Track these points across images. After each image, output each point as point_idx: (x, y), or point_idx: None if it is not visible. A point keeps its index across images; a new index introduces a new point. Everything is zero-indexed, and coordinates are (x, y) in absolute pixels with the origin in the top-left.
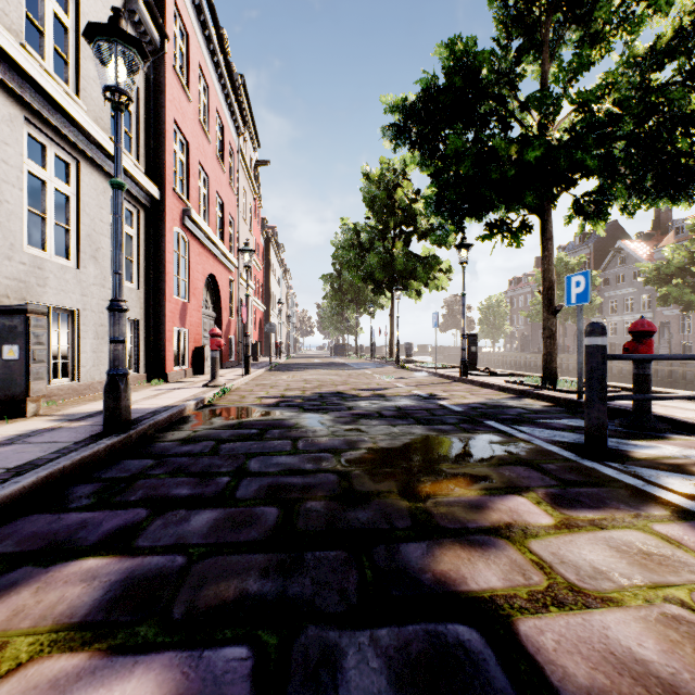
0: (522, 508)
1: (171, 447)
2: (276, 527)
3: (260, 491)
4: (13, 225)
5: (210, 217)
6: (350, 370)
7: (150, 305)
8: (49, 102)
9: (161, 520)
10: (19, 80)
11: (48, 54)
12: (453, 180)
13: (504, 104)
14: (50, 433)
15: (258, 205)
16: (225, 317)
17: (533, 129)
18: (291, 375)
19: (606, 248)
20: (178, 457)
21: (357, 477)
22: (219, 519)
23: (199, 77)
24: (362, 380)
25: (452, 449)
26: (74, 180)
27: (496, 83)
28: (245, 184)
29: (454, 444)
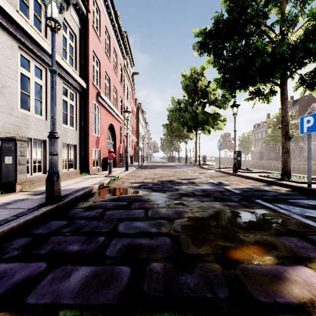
0: (315, 281)
1: (79, 212)
2: (127, 288)
3: (121, 250)
4: (12, 98)
5: (110, 97)
6: (176, 169)
7: (81, 138)
8: (30, 39)
9: (51, 274)
10: (14, 27)
11: (31, 17)
12: (232, 68)
13: (260, 27)
14: (20, 202)
15: (134, 93)
16: (117, 144)
17: (278, 37)
18: (148, 171)
19: (305, 107)
20: (80, 220)
21: (184, 241)
22: (90, 276)
23: (105, 32)
24: (182, 174)
25: (241, 219)
26: (44, 78)
27: (256, 15)
28: (127, 82)
29: (241, 216)
